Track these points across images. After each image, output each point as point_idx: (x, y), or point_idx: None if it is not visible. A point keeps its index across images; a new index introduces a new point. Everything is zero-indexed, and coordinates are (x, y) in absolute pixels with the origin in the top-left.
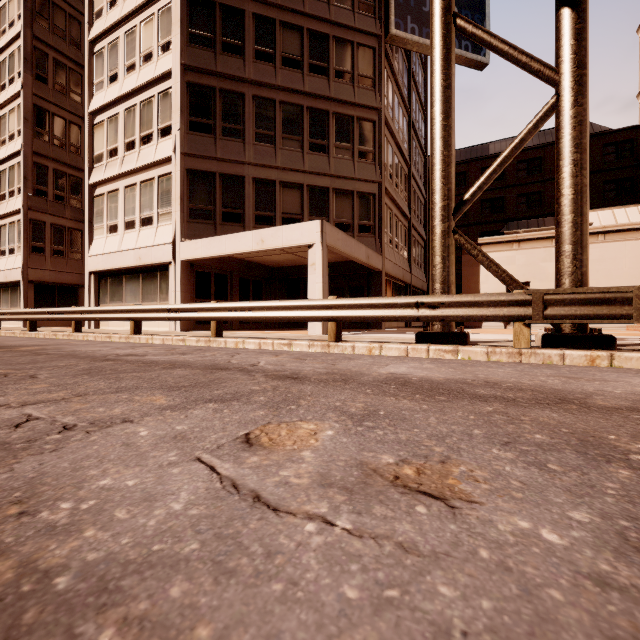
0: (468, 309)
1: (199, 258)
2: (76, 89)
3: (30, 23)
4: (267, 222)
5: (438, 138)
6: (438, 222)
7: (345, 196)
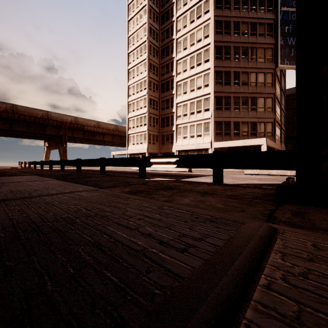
0: None
1: (220, 147)
2: (157, 89)
3: (148, 73)
4: (237, 134)
5: None
6: None
7: (262, 124)
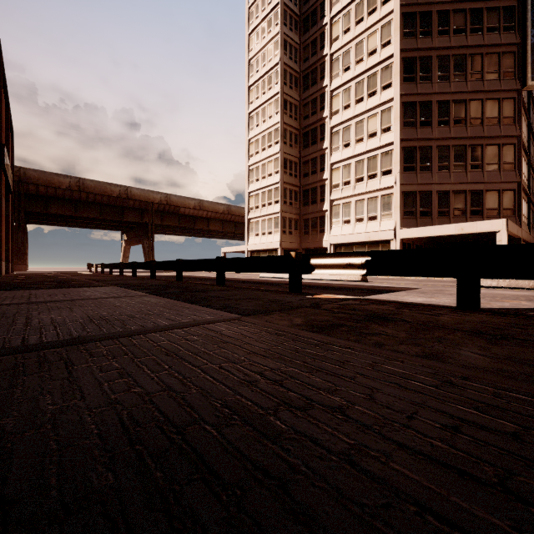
0: None
1: (413, 237)
2: (296, 143)
3: (282, 116)
4: (444, 214)
5: None
6: None
7: (493, 193)
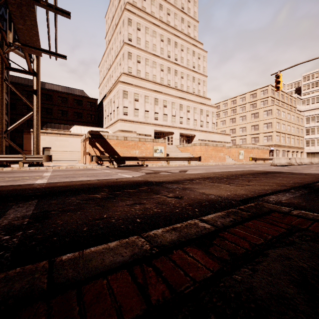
0: (7, 158)
1: None
2: None
3: None
4: None
5: None
6: None
7: None
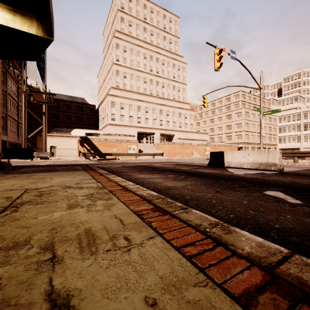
0: None
1: None
2: None
3: None
4: None
5: (23, 127)
6: (23, 140)
7: None
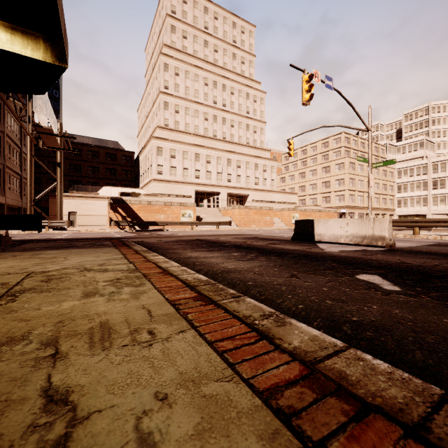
0: None
1: None
2: None
3: None
4: None
5: (29, 183)
6: (29, 203)
7: None
